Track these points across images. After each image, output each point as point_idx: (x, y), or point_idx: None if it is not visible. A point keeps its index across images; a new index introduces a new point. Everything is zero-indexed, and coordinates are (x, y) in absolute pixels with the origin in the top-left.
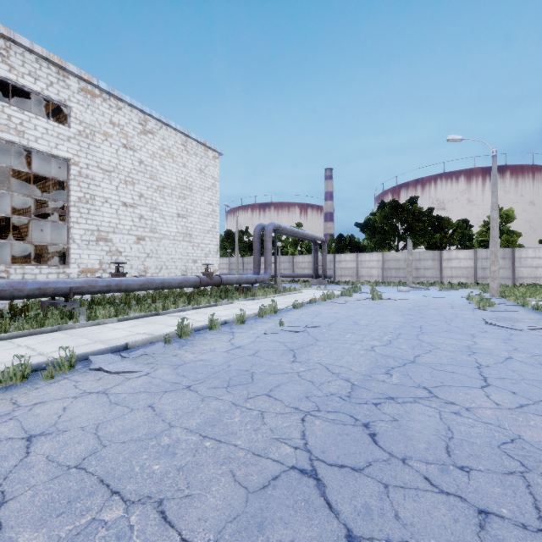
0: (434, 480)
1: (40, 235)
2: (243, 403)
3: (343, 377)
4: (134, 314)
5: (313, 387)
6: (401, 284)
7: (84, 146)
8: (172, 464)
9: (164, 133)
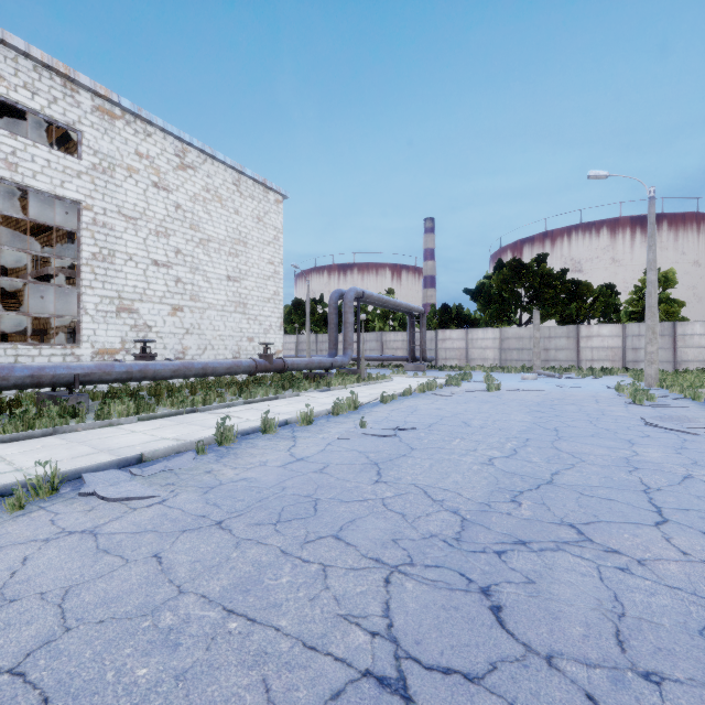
0: (603, 702)
1: (44, 305)
2: (297, 551)
3: (449, 507)
4: (163, 411)
5: (405, 523)
6: (526, 369)
7: (100, 185)
8: (169, 666)
9: (209, 168)
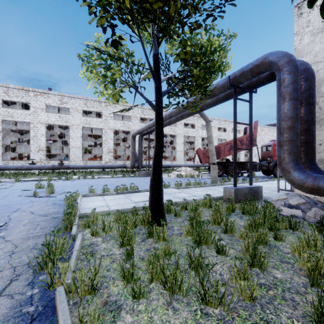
0: None
1: None
2: None
3: None
4: None
5: None
6: None
7: None
8: None
9: (265, 129)
